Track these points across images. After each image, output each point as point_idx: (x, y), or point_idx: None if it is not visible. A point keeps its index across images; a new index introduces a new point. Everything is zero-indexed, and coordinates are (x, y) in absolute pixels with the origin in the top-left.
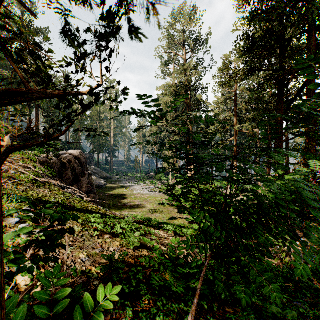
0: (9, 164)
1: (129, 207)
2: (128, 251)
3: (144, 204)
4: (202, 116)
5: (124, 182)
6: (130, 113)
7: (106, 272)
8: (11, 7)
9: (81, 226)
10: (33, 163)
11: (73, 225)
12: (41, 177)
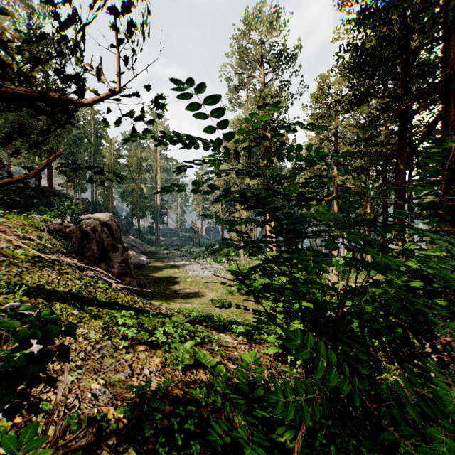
0: (0, 233)
1: (181, 296)
2: (173, 373)
3: (204, 292)
4: (300, 144)
5: (176, 260)
6: (167, 139)
7: (133, 417)
8: (13, 7)
9: (101, 332)
10: (38, 232)
11: (89, 329)
12: (49, 253)
